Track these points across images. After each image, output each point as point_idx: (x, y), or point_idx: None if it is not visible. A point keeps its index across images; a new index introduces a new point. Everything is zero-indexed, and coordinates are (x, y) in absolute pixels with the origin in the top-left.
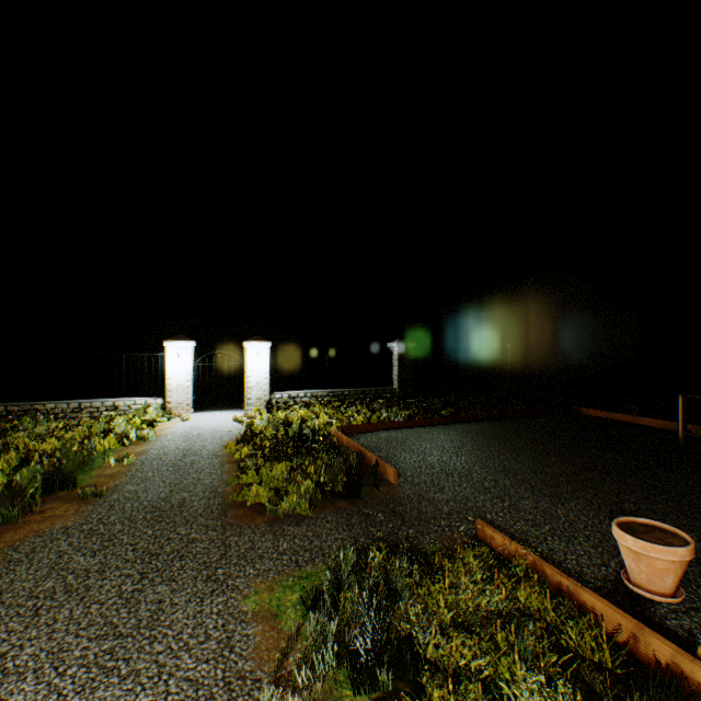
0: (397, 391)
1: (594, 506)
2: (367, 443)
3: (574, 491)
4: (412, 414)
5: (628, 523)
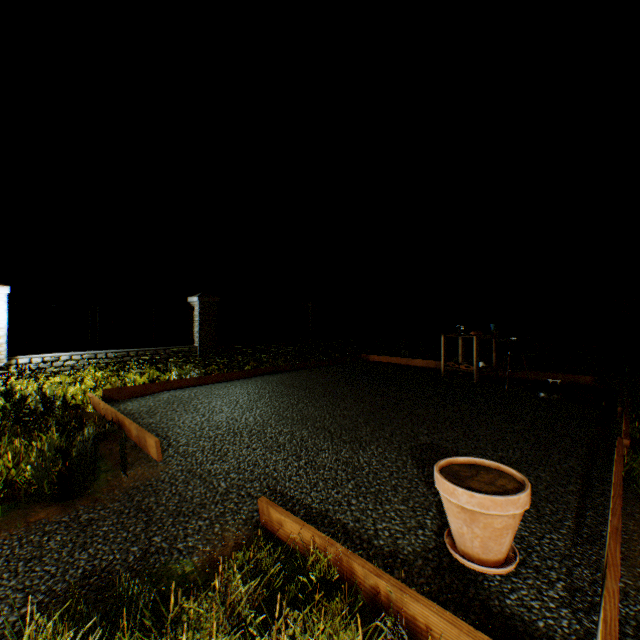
0: (198, 349)
1: (395, 446)
2: (138, 408)
3: (374, 432)
4: (211, 371)
5: (449, 466)
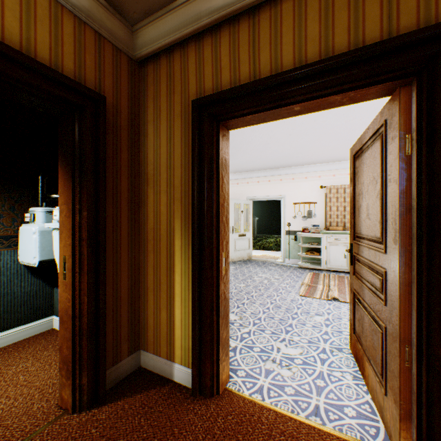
0: None
1: None
2: None
3: None
4: None
5: None
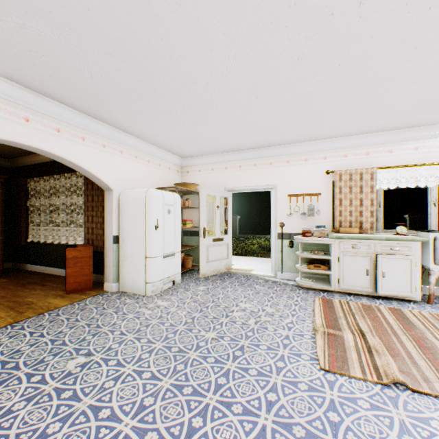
0: None
1: None
2: None
3: None
4: None
5: None
